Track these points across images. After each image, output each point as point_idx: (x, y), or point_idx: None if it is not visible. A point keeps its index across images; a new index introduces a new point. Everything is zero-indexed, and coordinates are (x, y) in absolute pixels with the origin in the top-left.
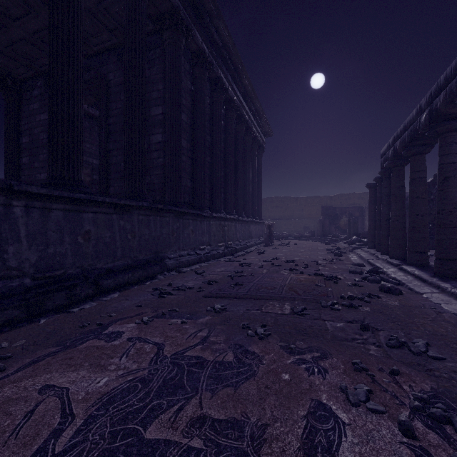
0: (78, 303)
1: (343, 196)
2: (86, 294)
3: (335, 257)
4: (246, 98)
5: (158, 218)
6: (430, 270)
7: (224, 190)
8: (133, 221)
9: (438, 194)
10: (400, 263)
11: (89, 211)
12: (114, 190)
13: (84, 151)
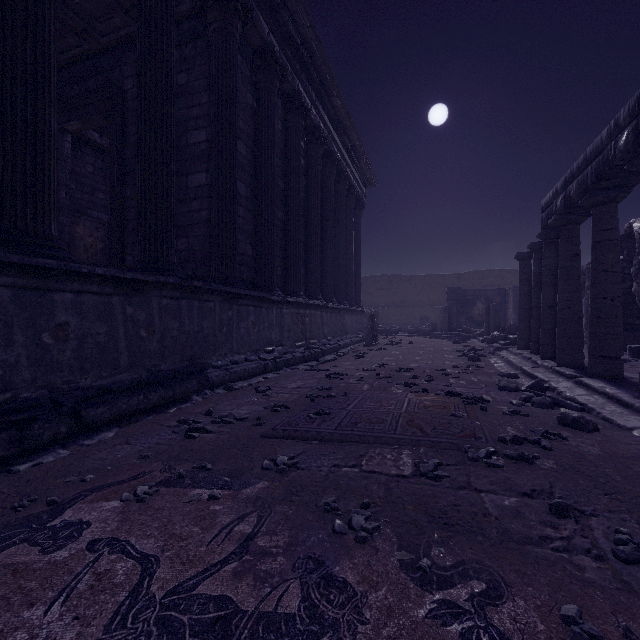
0: (36, 451)
1: (477, 274)
2: (53, 435)
3: (470, 362)
4: (338, 128)
5: (195, 302)
6: (629, 386)
7: (305, 262)
8: (150, 308)
9: None
10: (576, 374)
11: (66, 290)
12: (133, 260)
13: (95, 203)
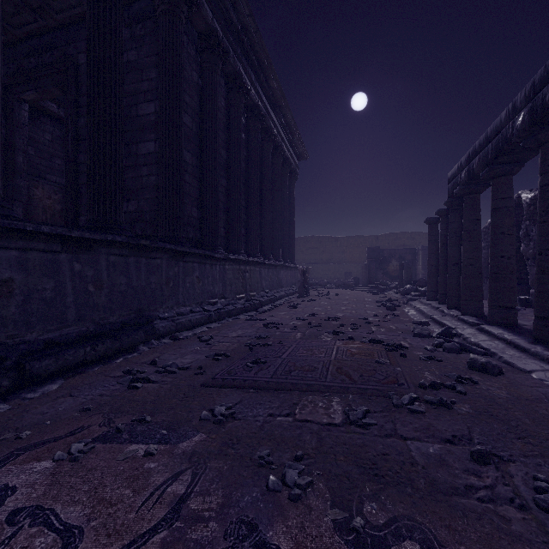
0: None
1: (391, 236)
2: None
3: (387, 311)
4: (275, 107)
5: (143, 259)
6: (523, 332)
7: (245, 224)
8: (98, 264)
9: (540, 227)
10: (478, 322)
11: (10, 247)
12: None
13: (53, 168)
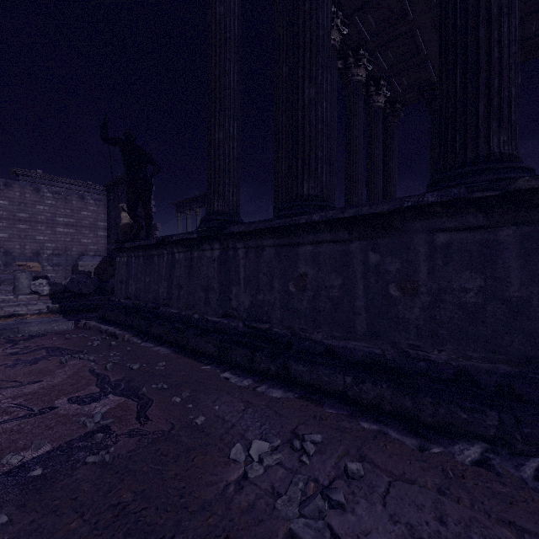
0: (252, 373)
1: None
2: (266, 368)
3: None
4: None
5: None
6: None
7: None
8: (410, 252)
9: None
10: None
11: (306, 243)
12: None
13: None
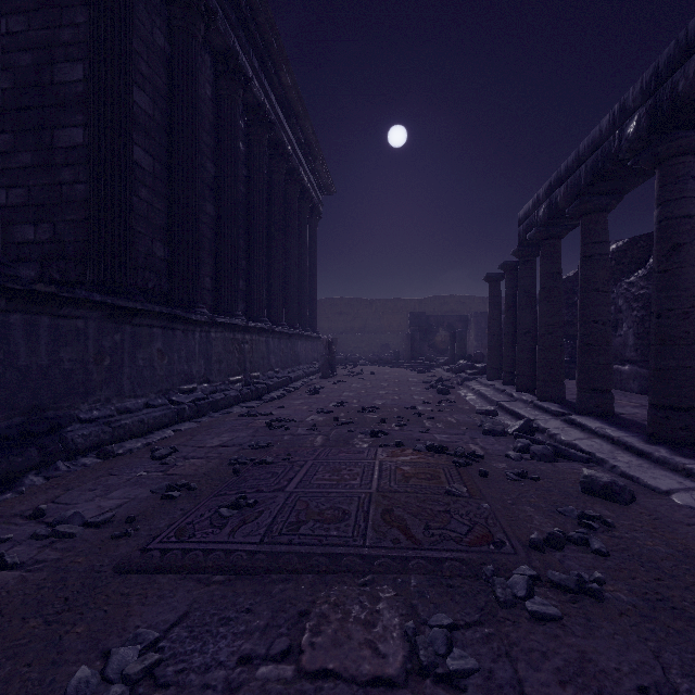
0: None
1: (438, 300)
2: None
3: (439, 396)
4: (289, 114)
5: (43, 319)
6: (628, 425)
7: (245, 274)
8: None
9: (659, 279)
10: (564, 411)
11: None
12: None
13: None
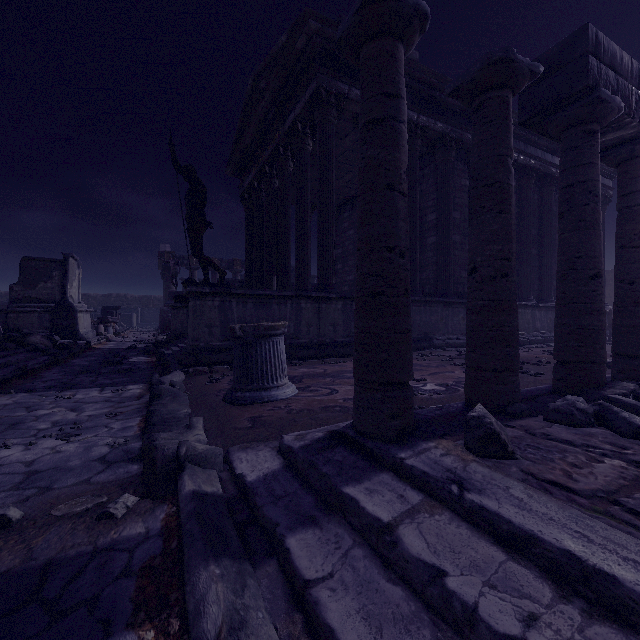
0: None
1: None
2: None
3: None
4: (556, 151)
5: (427, 308)
6: None
7: (517, 272)
8: None
9: None
10: None
11: None
12: None
13: None
